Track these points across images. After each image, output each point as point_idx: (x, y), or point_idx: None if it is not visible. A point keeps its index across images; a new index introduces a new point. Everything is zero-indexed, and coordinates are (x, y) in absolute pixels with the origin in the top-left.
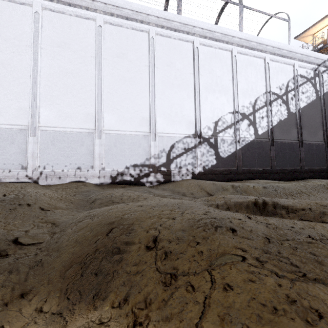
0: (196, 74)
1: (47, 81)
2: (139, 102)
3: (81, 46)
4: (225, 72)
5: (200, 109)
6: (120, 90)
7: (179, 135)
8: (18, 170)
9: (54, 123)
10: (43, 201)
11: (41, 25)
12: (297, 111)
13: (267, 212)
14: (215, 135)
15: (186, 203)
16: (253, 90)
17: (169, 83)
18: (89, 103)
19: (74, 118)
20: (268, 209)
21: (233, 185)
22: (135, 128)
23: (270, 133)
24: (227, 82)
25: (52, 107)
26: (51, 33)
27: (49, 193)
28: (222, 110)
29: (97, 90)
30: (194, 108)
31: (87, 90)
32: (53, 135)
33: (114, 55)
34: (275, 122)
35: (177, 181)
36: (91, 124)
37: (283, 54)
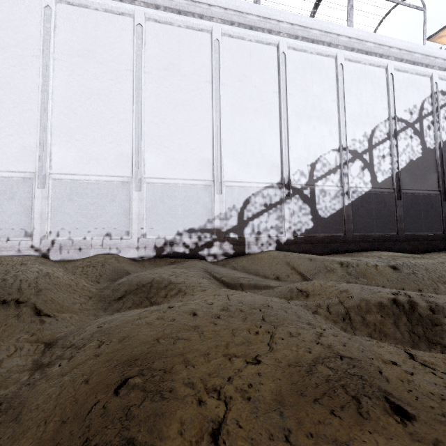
0: (282, 93)
1: (63, 107)
2: (197, 135)
3: (112, 54)
4: (326, 89)
5: (289, 145)
6: (169, 119)
7: (256, 184)
8: (20, 238)
9: (72, 168)
10: (44, 292)
11: (54, 25)
12: (437, 147)
13: (420, 323)
14: (311, 184)
15: (275, 307)
16: (370, 115)
17: (242, 107)
18: (124, 139)
19: (102, 160)
20: (420, 316)
21: (342, 262)
22: (191, 174)
23: (395, 180)
24: (330, 104)
25: (70, 145)
26: (69, 37)
27: (58, 275)
28: (322, 146)
29: (135, 120)
30: (279, 144)
31: (121, 120)
32: (71, 186)
33: (160, 66)
34: (404, 164)
35: (254, 253)
36: (126, 169)
37: (415, 60)
